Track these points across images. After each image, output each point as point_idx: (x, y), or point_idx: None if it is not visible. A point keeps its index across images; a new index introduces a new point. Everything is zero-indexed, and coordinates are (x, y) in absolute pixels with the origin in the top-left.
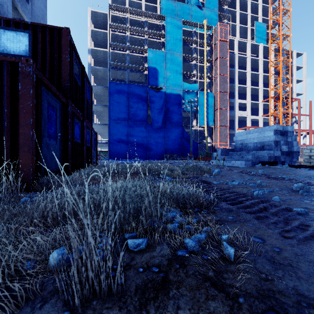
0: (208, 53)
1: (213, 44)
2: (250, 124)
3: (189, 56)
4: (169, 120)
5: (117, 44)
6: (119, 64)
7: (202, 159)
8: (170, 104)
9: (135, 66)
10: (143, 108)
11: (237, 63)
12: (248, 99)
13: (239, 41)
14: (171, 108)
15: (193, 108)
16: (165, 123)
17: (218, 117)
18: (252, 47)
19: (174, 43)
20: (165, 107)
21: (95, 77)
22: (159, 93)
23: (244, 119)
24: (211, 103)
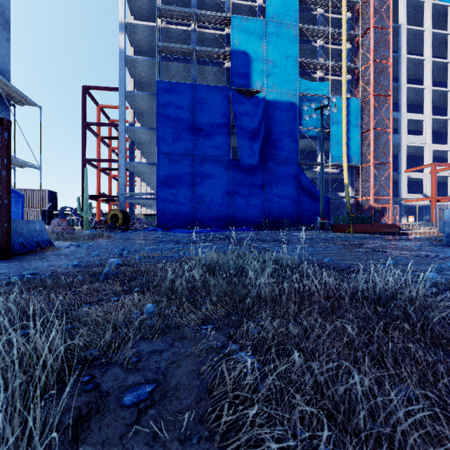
0: (348, 25)
1: (360, 4)
2: (432, 160)
3: (312, 27)
4: (271, 153)
5: (173, 8)
6: (176, 47)
7: (346, 229)
8: (273, 122)
9: (207, 50)
10: (221, 130)
11: (404, 41)
12: (427, 112)
13: (408, 1)
14: (276, 129)
15: (319, 130)
16: (265, 159)
17: (371, 146)
18: (433, 13)
19: (282, 3)
20: (265, 127)
21: (137, 80)
22: (253, 101)
23: (413, 154)
24: (356, 119)
